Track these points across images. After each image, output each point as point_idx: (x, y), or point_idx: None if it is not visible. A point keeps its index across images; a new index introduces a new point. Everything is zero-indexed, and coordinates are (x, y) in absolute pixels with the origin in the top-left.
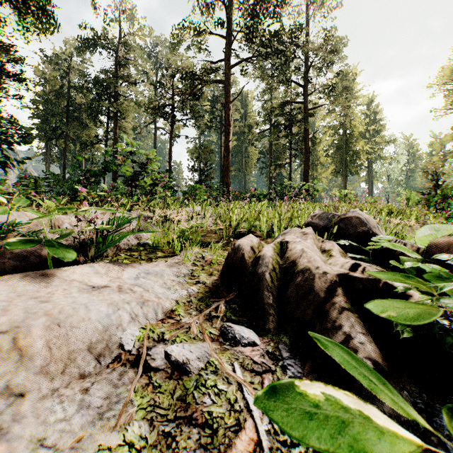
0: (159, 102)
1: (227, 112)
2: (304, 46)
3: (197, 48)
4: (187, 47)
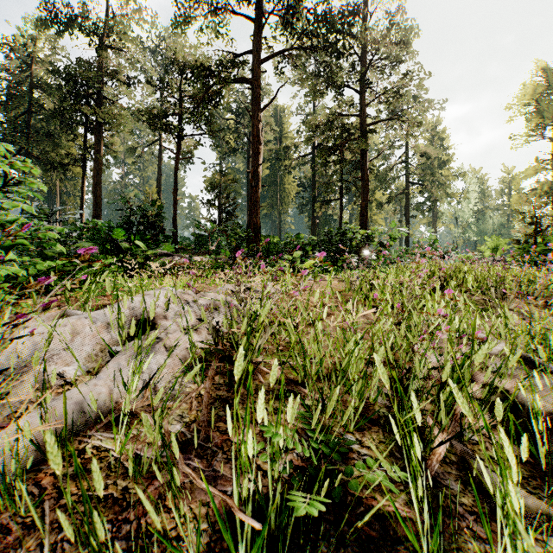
0: (159, 108)
1: (256, 123)
2: (362, 37)
3: (214, 32)
4: (199, 31)
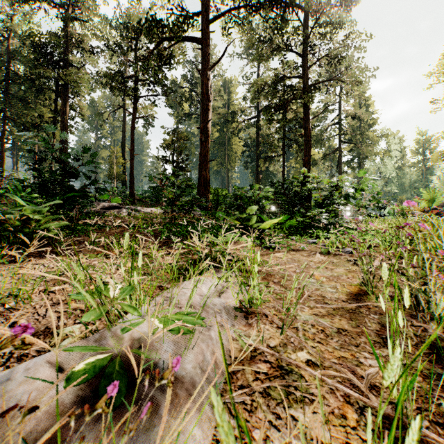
0: (117, 72)
1: (205, 82)
2: (306, 0)
3: None
4: None
